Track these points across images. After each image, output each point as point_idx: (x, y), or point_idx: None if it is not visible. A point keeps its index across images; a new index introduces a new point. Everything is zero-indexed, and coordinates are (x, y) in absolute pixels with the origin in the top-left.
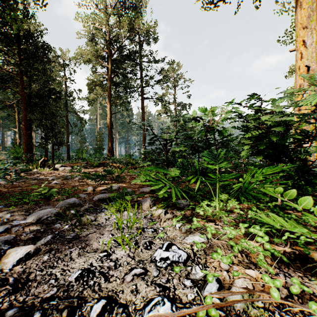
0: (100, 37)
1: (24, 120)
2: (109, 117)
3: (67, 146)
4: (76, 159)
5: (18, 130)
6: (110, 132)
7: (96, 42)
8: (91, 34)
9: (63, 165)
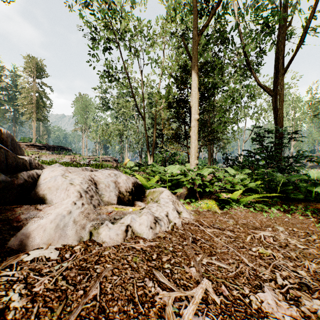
0: None
1: None
2: None
3: None
4: None
5: None
6: None
7: None
8: None
9: None
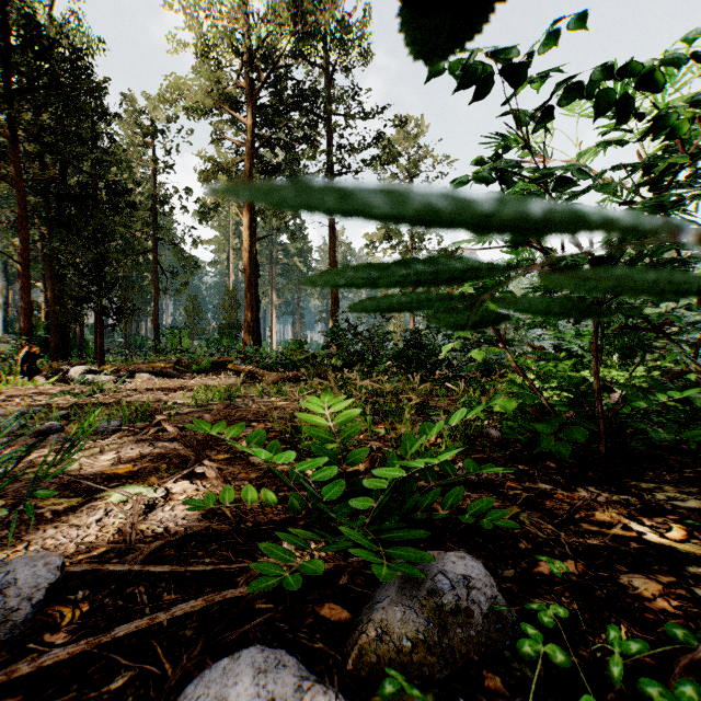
0: (228, 54)
1: (23, 250)
2: (248, 248)
3: (152, 322)
4: (166, 351)
5: (43, 285)
6: (250, 286)
7: (217, 65)
8: (204, 46)
9: (92, 368)
